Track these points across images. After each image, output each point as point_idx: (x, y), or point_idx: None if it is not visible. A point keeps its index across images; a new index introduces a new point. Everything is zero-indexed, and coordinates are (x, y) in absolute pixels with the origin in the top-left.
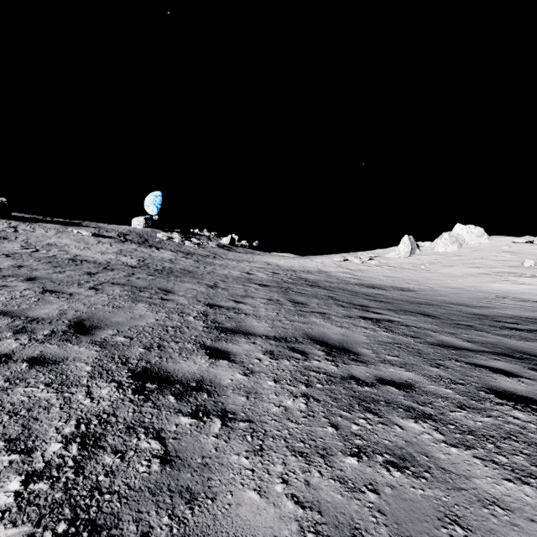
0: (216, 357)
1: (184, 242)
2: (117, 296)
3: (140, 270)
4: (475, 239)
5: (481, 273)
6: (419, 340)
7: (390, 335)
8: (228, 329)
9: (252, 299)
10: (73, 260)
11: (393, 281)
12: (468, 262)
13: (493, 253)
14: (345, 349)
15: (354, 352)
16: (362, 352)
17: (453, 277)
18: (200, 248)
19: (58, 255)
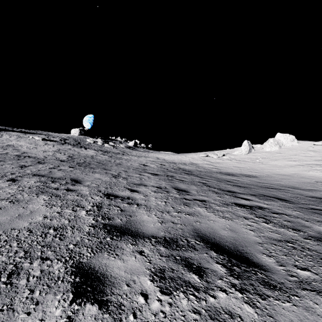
0: (83, 296)
1: (104, 145)
2: (27, 188)
3: (65, 163)
4: (289, 143)
5: (297, 164)
6: (302, 233)
7: (272, 227)
8: (117, 227)
9: (145, 188)
10: (19, 156)
11: (240, 170)
12: (287, 157)
13: (302, 152)
14: (244, 258)
15: (258, 265)
16: (266, 264)
17: (279, 167)
18: (114, 148)
19: (10, 152)
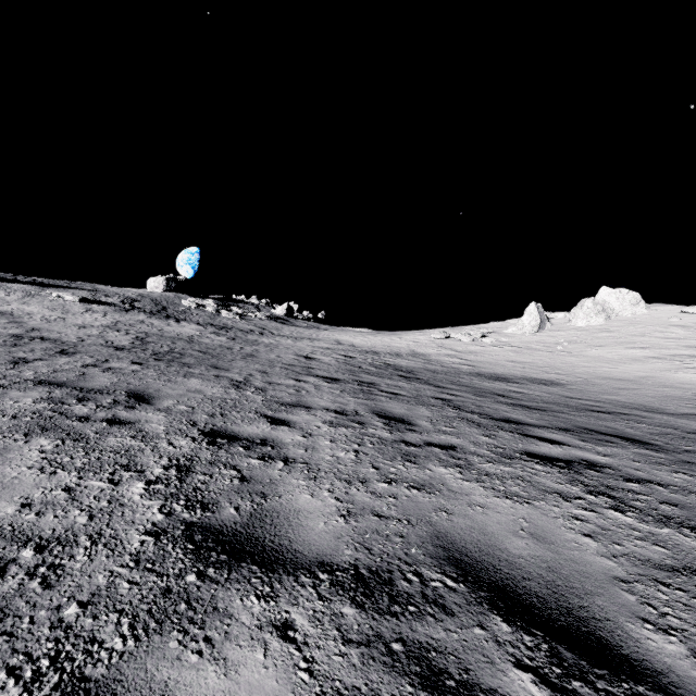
0: None
1: (220, 312)
2: (7, 417)
3: (125, 354)
4: (628, 308)
5: (648, 356)
6: None
7: (639, 523)
8: (222, 535)
9: (308, 414)
10: (18, 337)
11: (523, 369)
12: (624, 340)
13: (658, 328)
14: (595, 641)
15: (642, 670)
16: (666, 664)
17: (609, 362)
18: (243, 321)
19: None
